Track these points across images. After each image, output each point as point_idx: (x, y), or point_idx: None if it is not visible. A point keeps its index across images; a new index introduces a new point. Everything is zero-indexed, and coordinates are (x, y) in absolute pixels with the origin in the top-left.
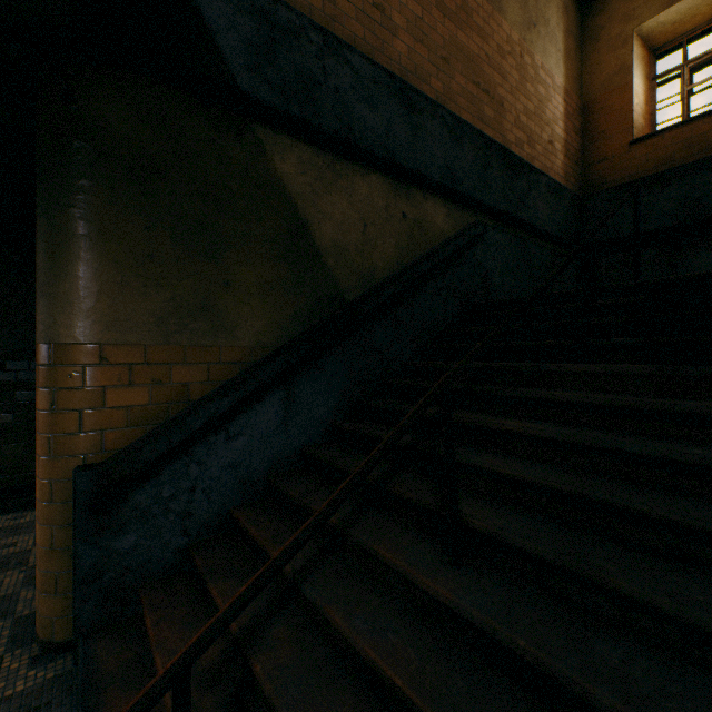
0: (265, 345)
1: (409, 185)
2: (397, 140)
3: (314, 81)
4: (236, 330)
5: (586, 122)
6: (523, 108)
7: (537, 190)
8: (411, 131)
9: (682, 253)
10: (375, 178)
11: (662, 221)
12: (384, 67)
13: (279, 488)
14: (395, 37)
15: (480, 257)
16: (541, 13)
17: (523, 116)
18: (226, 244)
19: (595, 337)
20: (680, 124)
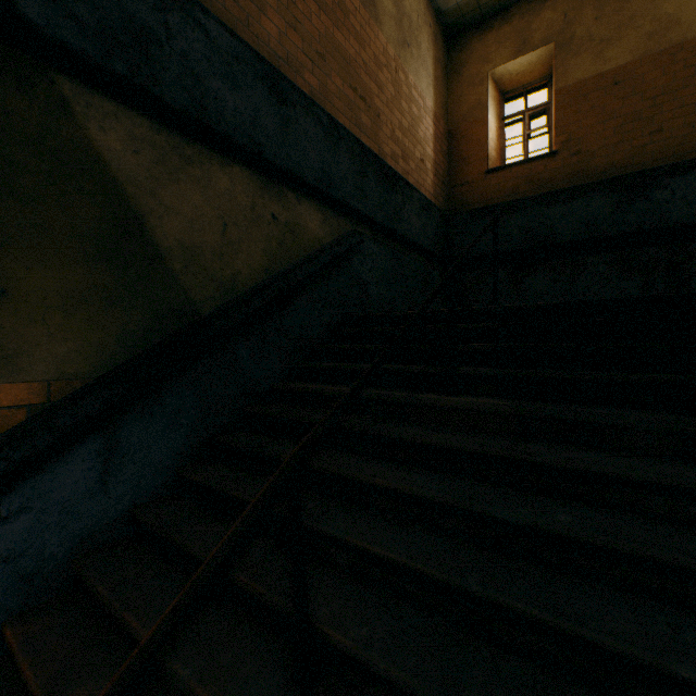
0: (73, 377)
1: (281, 184)
2: (266, 132)
3: (151, 37)
4: (20, 360)
5: (452, 147)
6: (398, 123)
7: (411, 205)
8: (282, 124)
9: (525, 274)
10: (239, 171)
11: (510, 245)
12: (250, 44)
13: (86, 580)
14: (264, 14)
15: (357, 268)
16: (414, 36)
17: (398, 131)
18: (0, 235)
19: (462, 363)
20: (523, 161)
